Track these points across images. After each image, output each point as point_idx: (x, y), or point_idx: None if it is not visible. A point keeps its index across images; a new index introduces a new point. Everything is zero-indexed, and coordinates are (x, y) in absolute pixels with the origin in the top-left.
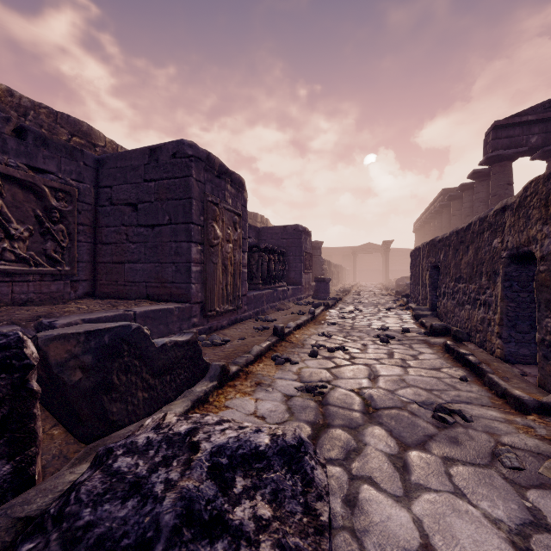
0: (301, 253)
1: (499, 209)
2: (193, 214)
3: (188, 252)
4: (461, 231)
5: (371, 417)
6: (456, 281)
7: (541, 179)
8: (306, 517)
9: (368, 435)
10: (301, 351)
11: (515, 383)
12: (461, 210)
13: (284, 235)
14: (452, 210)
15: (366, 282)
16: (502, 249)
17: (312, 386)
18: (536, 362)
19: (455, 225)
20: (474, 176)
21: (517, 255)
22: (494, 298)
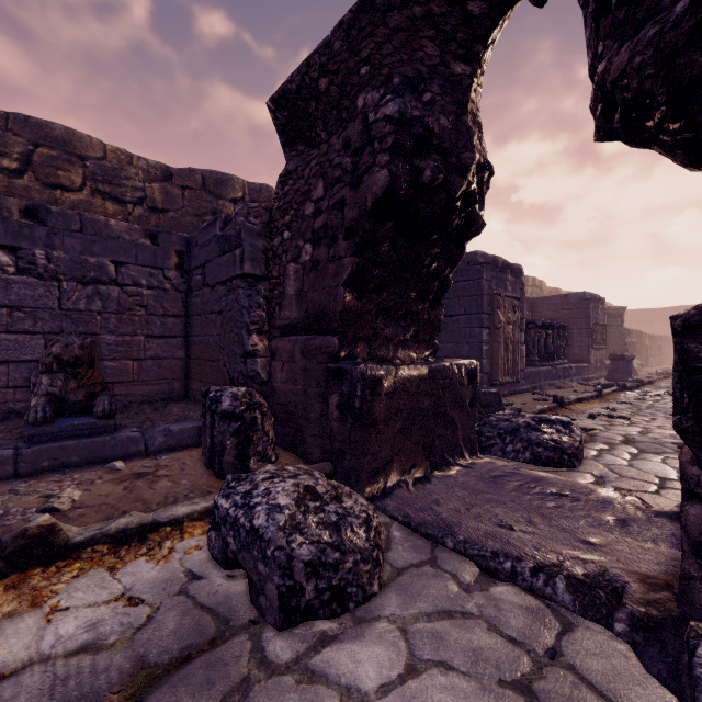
0: (589, 325)
1: None
2: (483, 307)
3: (479, 335)
4: None
5: (627, 445)
6: None
7: None
8: (570, 438)
9: (619, 446)
10: (580, 415)
11: None
12: None
13: (565, 305)
14: None
15: None
16: None
17: (584, 426)
18: None
19: None
20: None
21: None
22: None
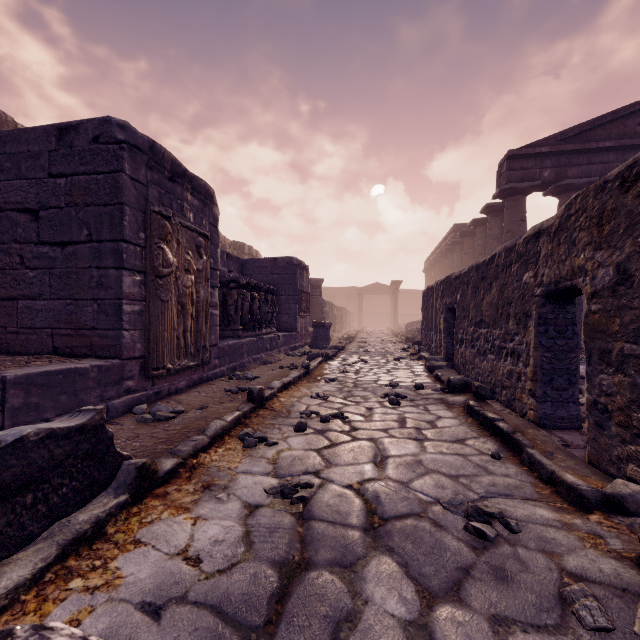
0: (296, 292)
1: (532, 235)
2: (125, 228)
3: (117, 284)
4: (483, 265)
5: (376, 537)
6: (477, 325)
7: (592, 191)
8: None
9: (370, 579)
10: (285, 423)
11: (561, 460)
12: (474, 248)
13: (275, 269)
14: (464, 248)
15: (373, 328)
16: (535, 285)
17: (289, 486)
18: (576, 426)
19: (467, 264)
20: (488, 210)
21: (555, 292)
22: (525, 346)
